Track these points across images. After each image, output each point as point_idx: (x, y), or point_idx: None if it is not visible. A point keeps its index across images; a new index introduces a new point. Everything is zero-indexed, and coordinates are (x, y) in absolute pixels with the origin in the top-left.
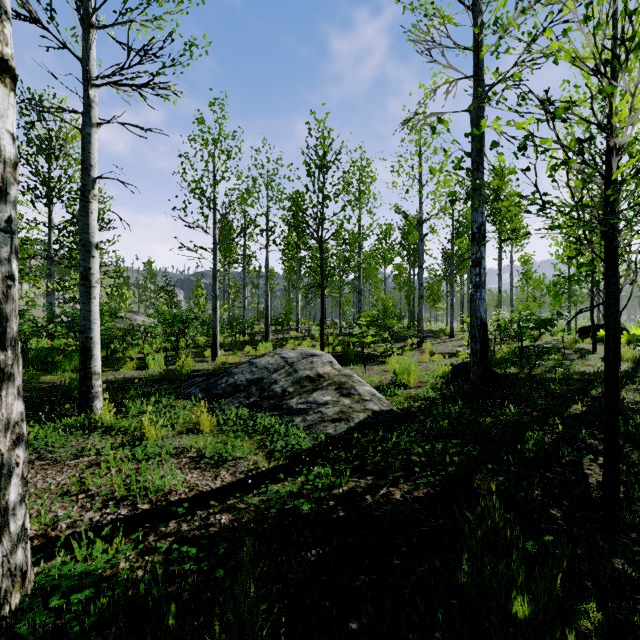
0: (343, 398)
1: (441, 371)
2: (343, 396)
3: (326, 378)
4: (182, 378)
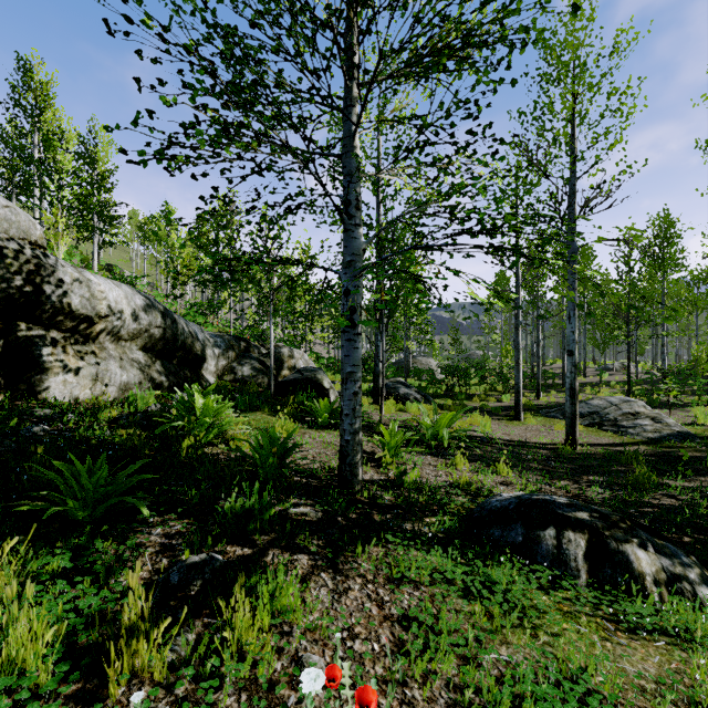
0: (656, 424)
1: None
2: (656, 423)
3: (642, 414)
4: (533, 408)
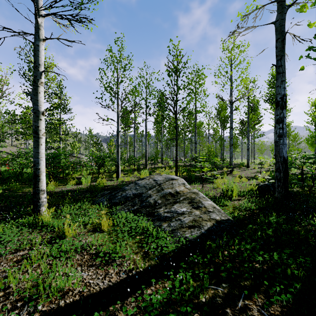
0: (194, 210)
1: (251, 189)
2: (194, 208)
3: (181, 194)
4: (98, 190)
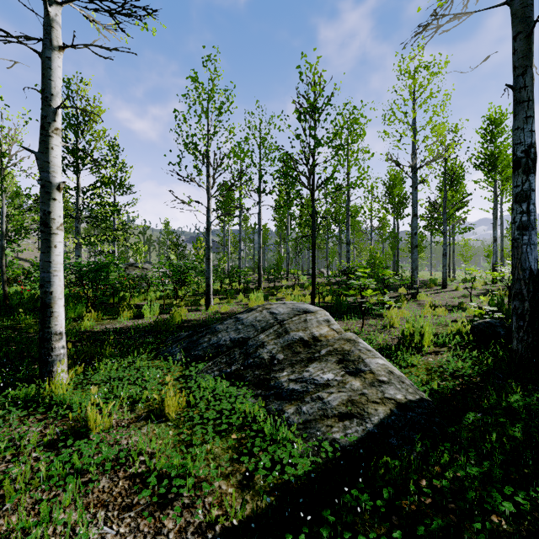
0: (350, 378)
1: (457, 331)
2: (350, 374)
3: (323, 342)
4: (171, 330)
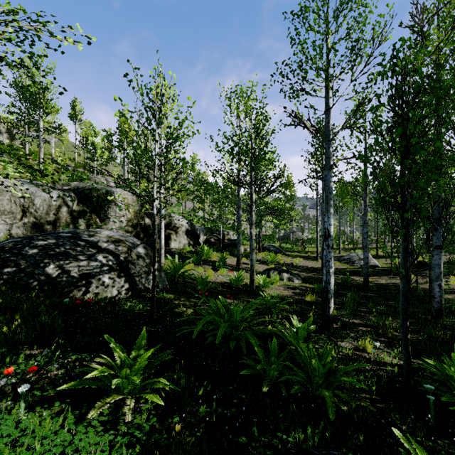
0: None
1: None
2: None
3: None
4: None
